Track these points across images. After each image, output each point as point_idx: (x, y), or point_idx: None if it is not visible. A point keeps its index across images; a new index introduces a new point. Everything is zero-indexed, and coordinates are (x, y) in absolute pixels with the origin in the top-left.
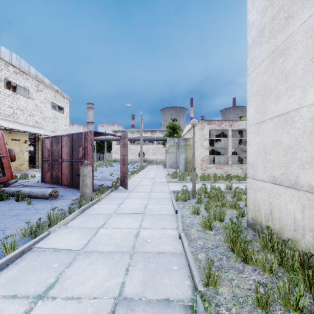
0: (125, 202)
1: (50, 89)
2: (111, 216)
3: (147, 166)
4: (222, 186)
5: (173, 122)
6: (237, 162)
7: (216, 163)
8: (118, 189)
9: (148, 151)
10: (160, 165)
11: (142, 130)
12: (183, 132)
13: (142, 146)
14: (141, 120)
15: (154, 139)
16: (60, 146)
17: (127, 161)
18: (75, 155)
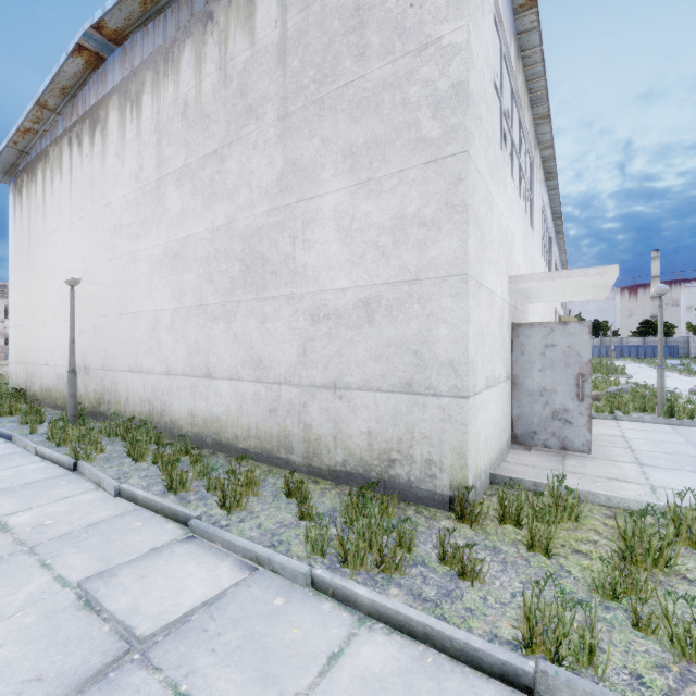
0: None
1: None
2: None
3: None
4: None
5: None
6: None
7: None
8: None
9: None
10: None
11: None
12: None
13: None
14: None
15: None
16: None
17: None
18: None
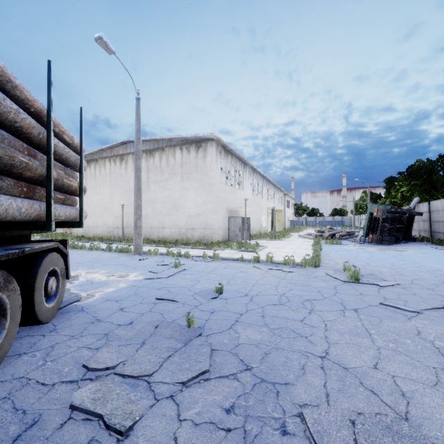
0: None
1: None
2: None
3: None
4: None
5: None
6: None
7: None
8: None
9: None
10: None
11: None
12: None
13: None
14: None
15: None
16: None
17: None
18: None
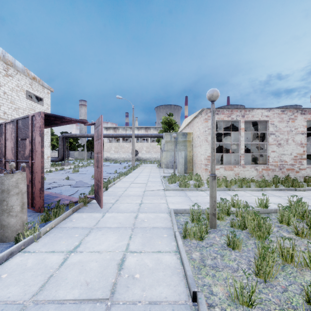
0: (84, 245)
1: (25, 75)
2: None
3: (140, 166)
4: (242, 197)
5: (169, 117)
6: (249, 161)
7: (223, 163)
8: (90, 205)
9: (142, 149)
10: (154, 164)
11: (135, 127)
12: (181, 127)
13: (133, 143)
14: (132, 114)
15: (147, 135)
16: (3, 139)
17: (101, 162)
18: (21, 153)
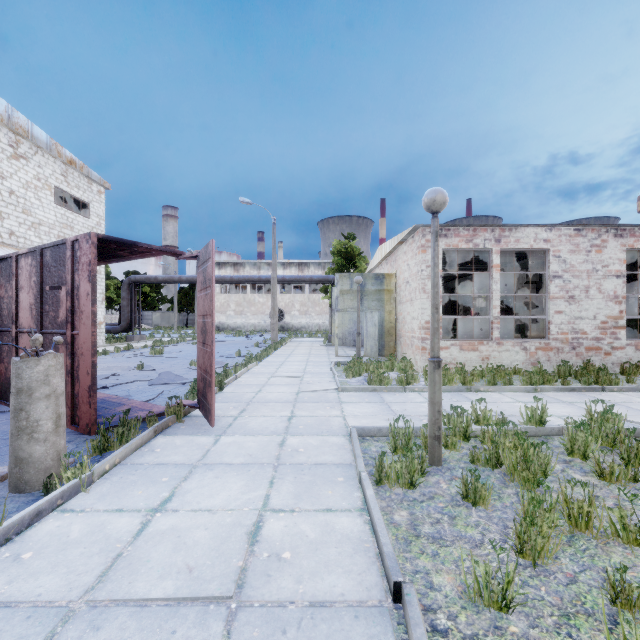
0: (180, 497)
1: (52, 156)
2: (51, 638)
3: (289, 341)
4: (495, 405)
5: (347, 241)
6: (510, 332)
7: (457, 336)
8: (189, 420)
9: (292, 308)
10: (317, 339)
11: (278, 261)
12: (372, 261)
13: (275, 295)
14: (273, 235)
15: (304, 279)
16: (13, 288)
17: (212, 334)
18: (50, 315)
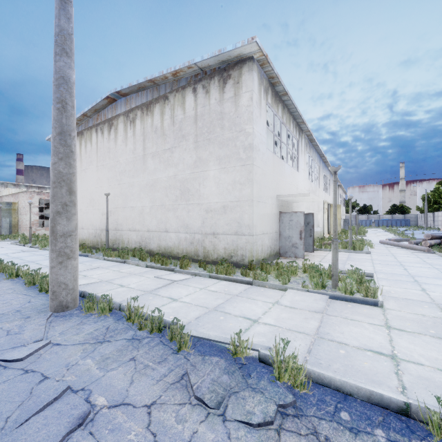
0: None
1: None
2: None
3: None
4: None
5: None
6: None
7: (45, 226)
8: None
9: None
10: None
11: None
12: (2, 193)
13: None
14: None
15: None
16: None
17: None
18: None
